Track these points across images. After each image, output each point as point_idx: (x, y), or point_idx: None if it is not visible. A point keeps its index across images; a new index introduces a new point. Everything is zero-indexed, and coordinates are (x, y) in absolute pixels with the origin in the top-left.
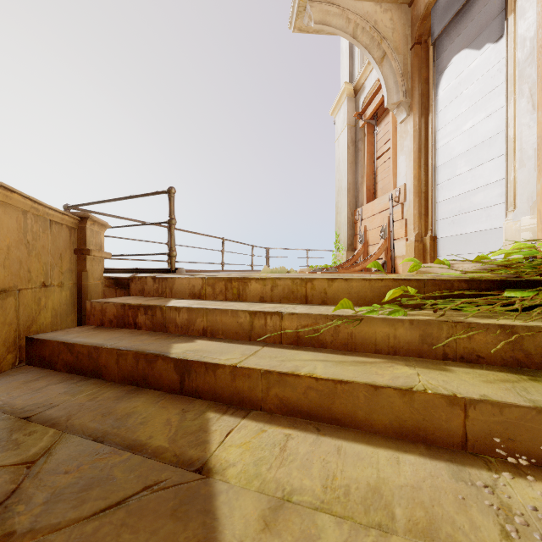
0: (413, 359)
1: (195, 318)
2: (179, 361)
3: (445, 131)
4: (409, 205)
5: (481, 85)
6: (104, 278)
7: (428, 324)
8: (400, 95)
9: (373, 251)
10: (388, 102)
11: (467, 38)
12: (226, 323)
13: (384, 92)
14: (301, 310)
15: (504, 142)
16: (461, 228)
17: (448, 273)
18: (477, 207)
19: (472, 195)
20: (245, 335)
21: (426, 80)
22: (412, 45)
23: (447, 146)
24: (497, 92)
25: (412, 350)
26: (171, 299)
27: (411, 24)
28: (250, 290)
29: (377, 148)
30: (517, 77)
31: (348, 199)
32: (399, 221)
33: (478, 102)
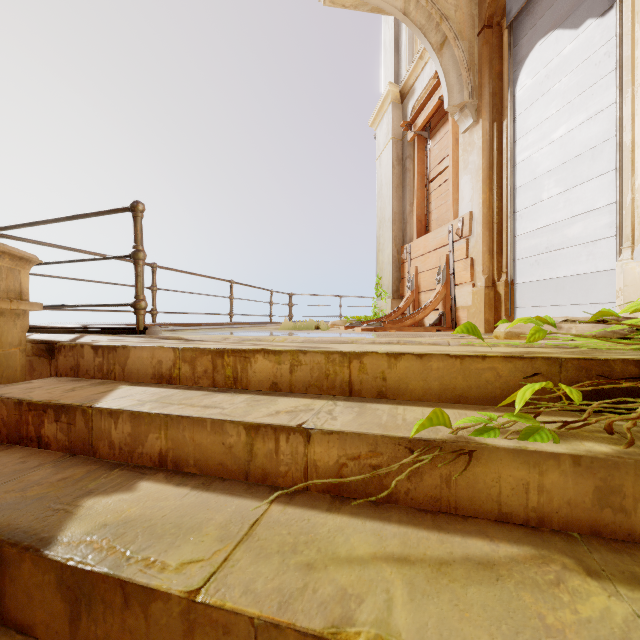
0: (586, 543)
1: (144, 431)
2: (66, 570)
3: (526, 142)
4: (476, 240)
5: (579, 77)
6: (30, 342)
7: (614, 467)
8: (464, 94)
9: (426, 299)
10: (449, 102)
11: (559, 14)
12: (202, 445)
13: (443, 90)
14: (344, 421)
15: (615, 153)
16: (549, 270)
17: (584, 344)
18: (573, 242)
19: (567, 226)
20: (237, 470)
21: (499, 74)
22: (481, 28)
23: (529, 162)
24: (604, 84)
25: (577, 518)
26: (119, 385)
27: (478, 2)
28: (254, 371)
29: (430, 168)
30: (638, 59)
31: (393, 232)
32: (462, 261)
33: (576, 100)
